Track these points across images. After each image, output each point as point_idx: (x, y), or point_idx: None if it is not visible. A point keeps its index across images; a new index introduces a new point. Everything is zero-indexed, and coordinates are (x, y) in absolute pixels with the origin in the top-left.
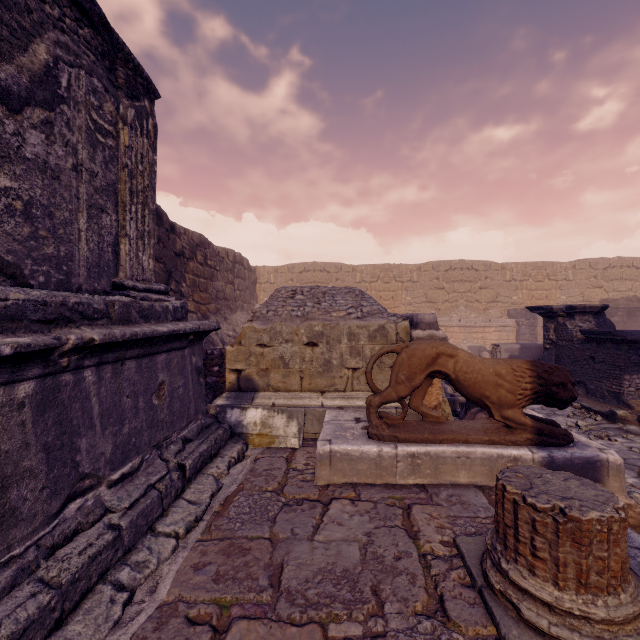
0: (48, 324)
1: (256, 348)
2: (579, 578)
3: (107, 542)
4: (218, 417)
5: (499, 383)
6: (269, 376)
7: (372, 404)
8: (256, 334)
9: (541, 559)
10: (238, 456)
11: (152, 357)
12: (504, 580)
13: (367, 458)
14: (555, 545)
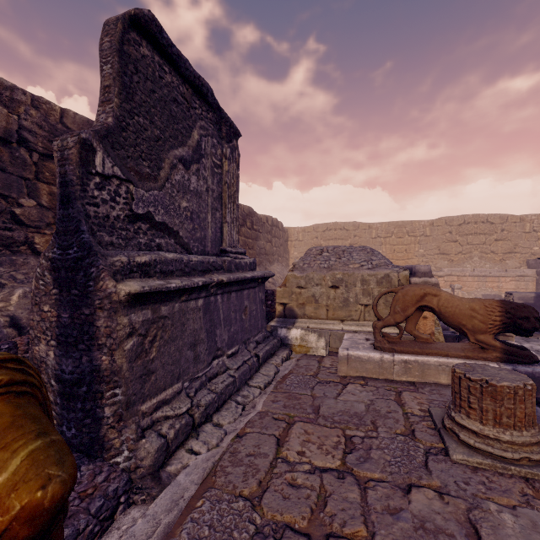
0: (203, 272)
1: (296, 289)
2: (495, 419)
3: (231, 381)
4: (272, 333)
5: (473, 315)
6: (305, 308)
7: (377, 326)
8: (296, 280)
9: (473, 409)
10: (287, 357)
11: (242, 291)
12: (452, 423)
13: (373, 361)
14: (481, 400)
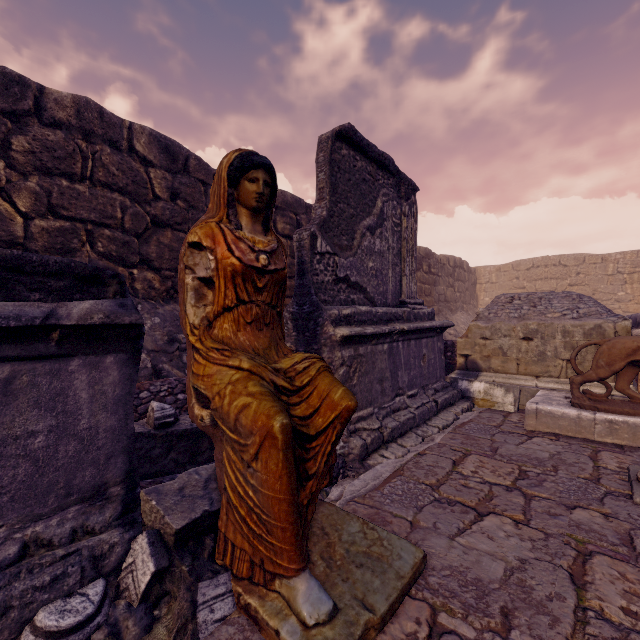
0: (387, 322)
1: (479, 340)
2: None
3: (411, 416)
4: (452, 384)
5: None
6: (490, 361)
7: (574, 381)
8: (479, 330)
9: None
10: (467, 408)
11: (420, 340)
12: None
13: (567, 418)
14: None
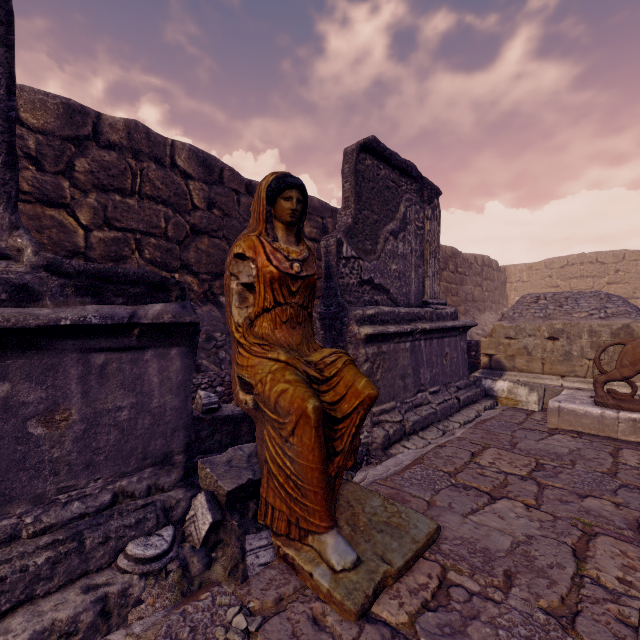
0: (409, 321)
1: (504, 340)
2: None
3: (433, 412)
4: (475, 383)
5: None
6: (514, 360)
7: (597, 380)
8: (504, 330)
9: None
10: (490, 406)
11: (442, 339)
12: None
13: (590, 416)
14: None
